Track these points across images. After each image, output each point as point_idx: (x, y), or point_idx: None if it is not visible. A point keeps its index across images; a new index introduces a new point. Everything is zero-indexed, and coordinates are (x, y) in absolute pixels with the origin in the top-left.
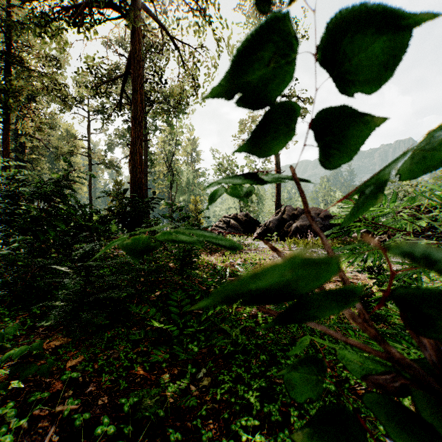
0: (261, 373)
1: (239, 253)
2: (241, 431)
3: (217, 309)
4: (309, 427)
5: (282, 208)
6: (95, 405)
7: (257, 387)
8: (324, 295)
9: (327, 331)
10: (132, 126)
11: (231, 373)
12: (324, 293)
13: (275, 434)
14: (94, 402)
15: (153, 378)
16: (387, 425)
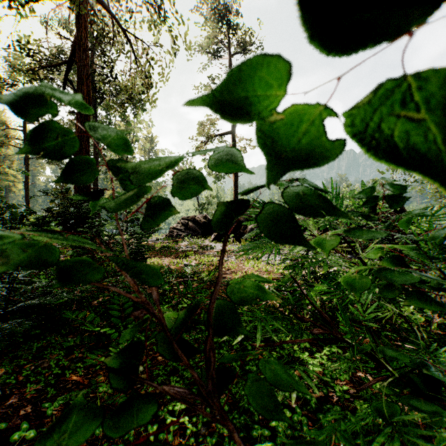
0: (195, 364)
1: (194, 255)
2: (167, 415)
3: None
4: (116, 354)
5: None
6: (16, 415)
7: (188, 377)
8: (70, 263)
9: (119, 291)
10: (77, 120)
11: (166, 368)
12: (68, 262)
13: (198, 414)
14: (15, 413)
15: (86, 381)
16: (160, 345)
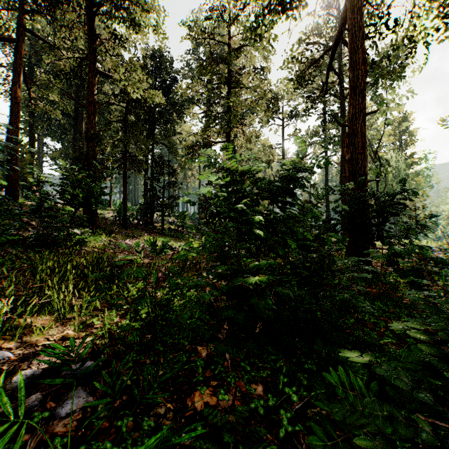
0: None
1: None
2: None
3: None
4: None
5: None
6: None
7: None
8: None
9: None
10: (350, 100)
11: None
12: None
13: None
14: None
15: None
16: None
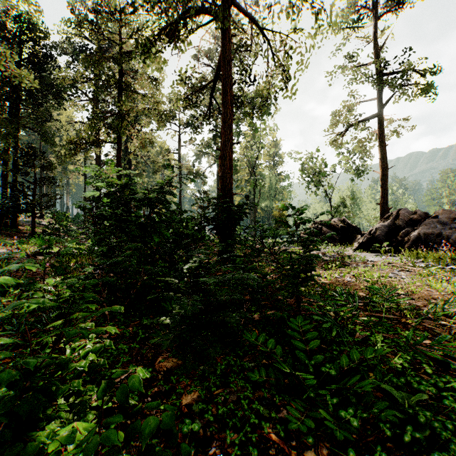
0: None
1: (343, 267)
2: None
3: (369, 356)
4: None
5: (393, 212)
6: None
7: None
8: None
9: None
10: (222, 131)
11: None
12: None
13: None
14: None
15: (294, 453)
16: None
